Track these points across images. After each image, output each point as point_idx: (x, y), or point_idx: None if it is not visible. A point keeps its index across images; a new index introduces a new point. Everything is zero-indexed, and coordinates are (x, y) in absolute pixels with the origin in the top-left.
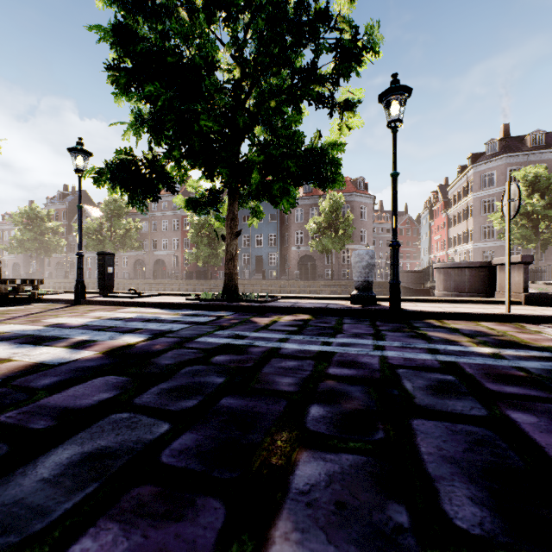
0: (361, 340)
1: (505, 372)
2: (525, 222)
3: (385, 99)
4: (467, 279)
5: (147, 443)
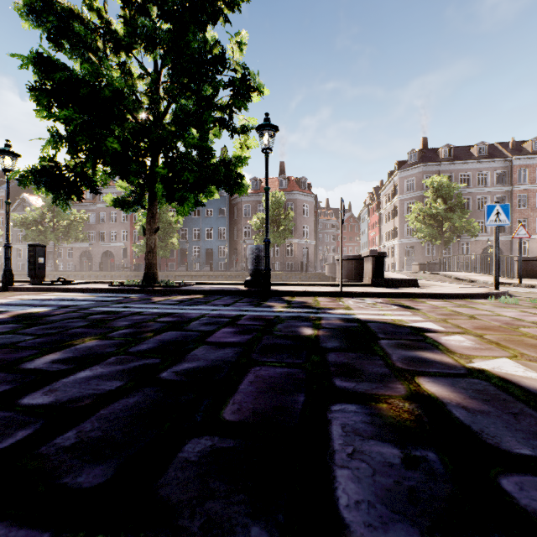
0: (211, 307)
1: (265, 317)
2: (432, 223)
3: (259, 132)
4: (354, 269)
5: (15, 342)
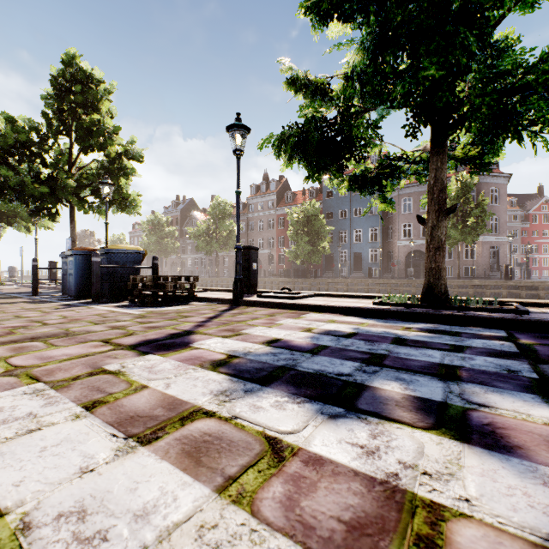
0: None
1: None
2: None
3: None
4: None
5: None
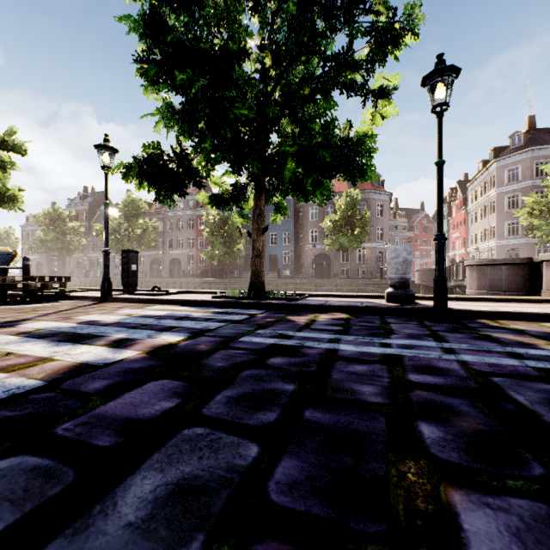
0: (422, 341)
1: None
2: None
3: (430, 82)
4: (504, 277)
5: (241, 472)
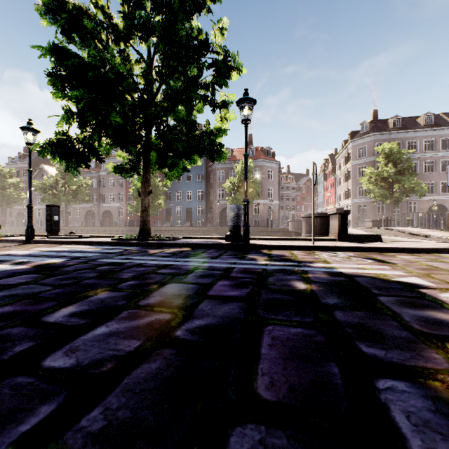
0: (201, 259)
1: (253, 270)
2: (383, 184)
3: (239, 105)
4: (318, 225)
5: (36, 292)
